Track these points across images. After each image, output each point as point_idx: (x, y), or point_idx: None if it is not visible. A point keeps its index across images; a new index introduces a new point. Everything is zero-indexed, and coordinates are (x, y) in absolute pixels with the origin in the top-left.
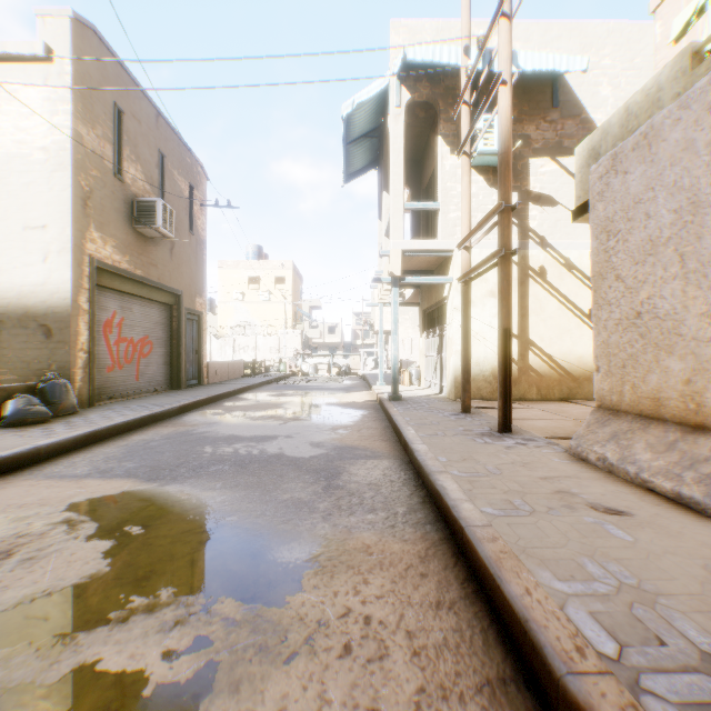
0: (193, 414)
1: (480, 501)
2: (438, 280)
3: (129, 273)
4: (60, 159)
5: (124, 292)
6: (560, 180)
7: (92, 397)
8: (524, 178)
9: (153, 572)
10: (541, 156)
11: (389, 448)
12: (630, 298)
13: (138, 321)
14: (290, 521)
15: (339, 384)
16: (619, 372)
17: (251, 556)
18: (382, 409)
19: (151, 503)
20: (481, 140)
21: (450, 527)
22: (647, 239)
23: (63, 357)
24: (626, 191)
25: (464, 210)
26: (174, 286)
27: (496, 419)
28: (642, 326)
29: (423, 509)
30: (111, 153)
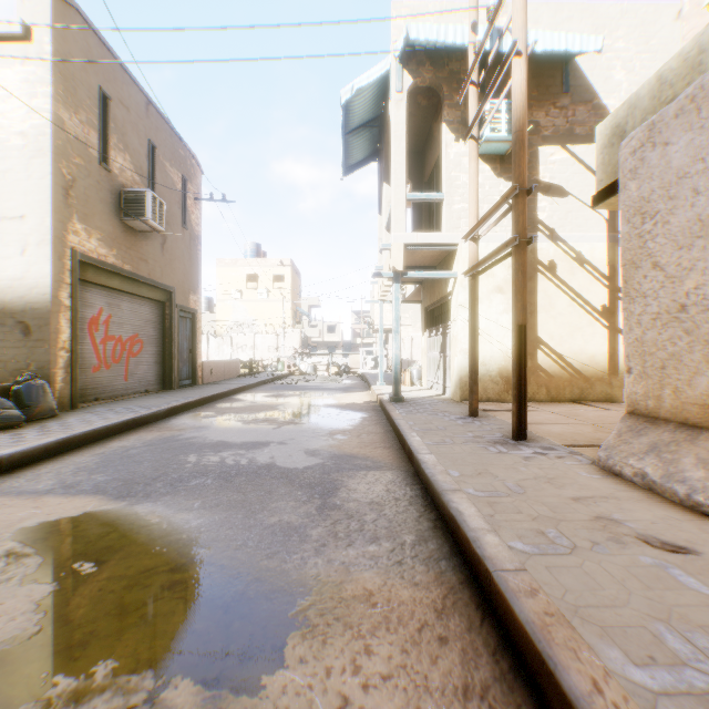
0: (183, 417)
1: (506, 532)
2: (442, 275)
3: (116, 268)
4: (39, 145)
5: (112, 288)
6: (571, 169)
7: (75, 398)
8: (533, 167)
9: (94, 634)
10: (551, 144)
11: (392, 457)
12: (671, 288)
13: (127, 319)
14: (276, 555)
15: (338, 384)
16: (656, 374)
17: (223, 607)
18: (383, 411)
19: (114, 529)
20: (488, 126)
21: (470, 564)
22: (694, 219)
23: (43, 356)
24: (666, 165)
25: (472, 198)
26: (166, 282)
27: (506, 423)
28: (688, 320)
29: (435, 537)
30: (96, 141)
